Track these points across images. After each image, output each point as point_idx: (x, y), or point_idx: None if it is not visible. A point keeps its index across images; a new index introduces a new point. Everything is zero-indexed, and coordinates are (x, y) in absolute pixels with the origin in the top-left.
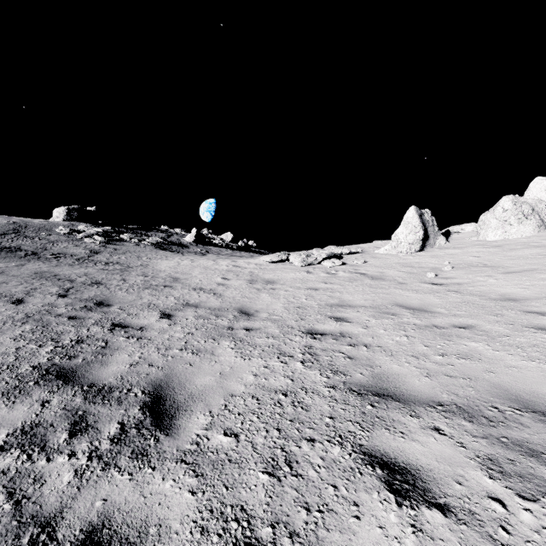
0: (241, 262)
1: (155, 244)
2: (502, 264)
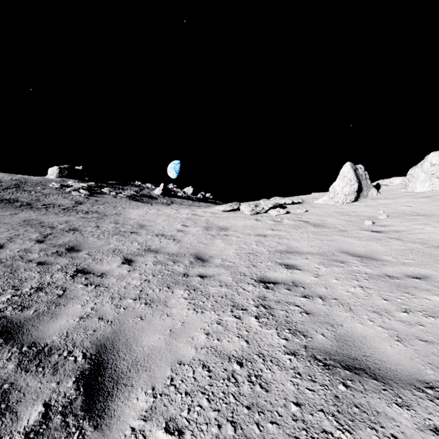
0: (199, 211)
1: (130, 196)
2: (435, 213)
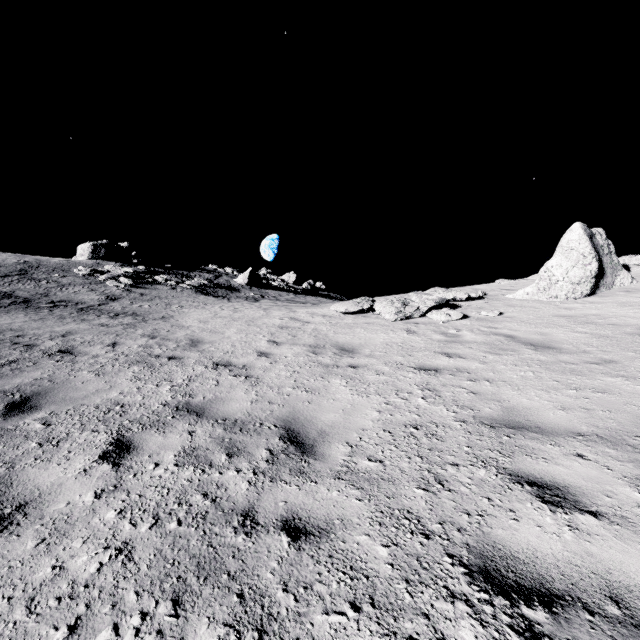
0: (303, 312)
1: (197, 287)
2: None
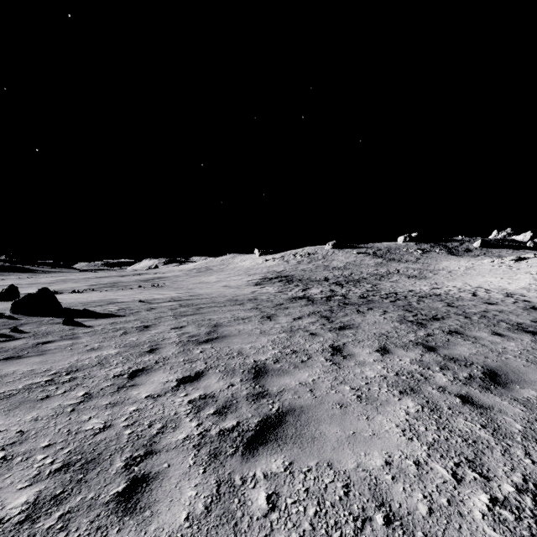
0: (478, 262)
1: (449, 251)
2: None
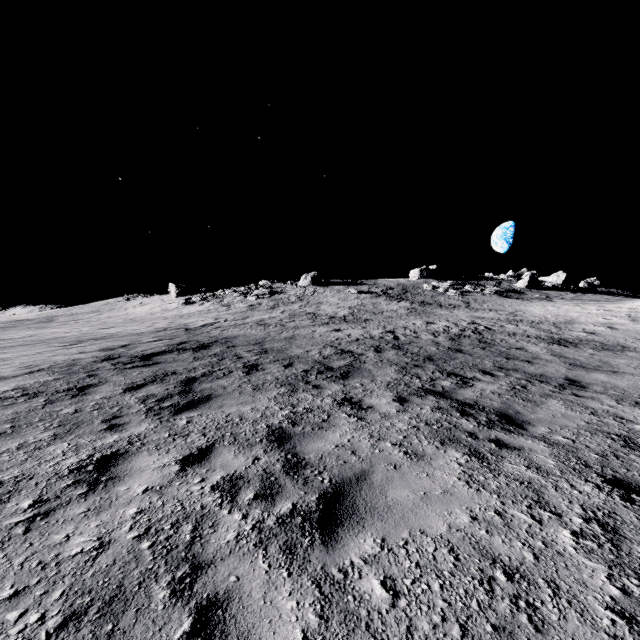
0: (610, 307)
1: (495, 293)
2: None
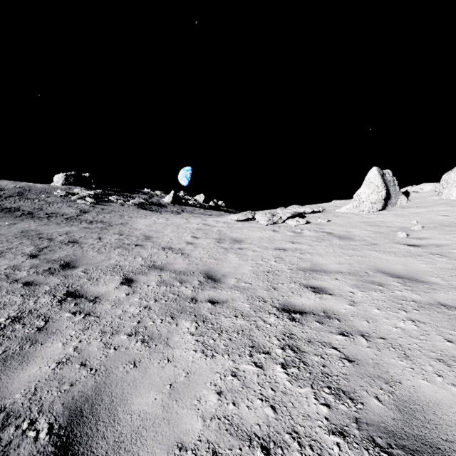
0: (211, 220)
1: (138, 204)
2: None
